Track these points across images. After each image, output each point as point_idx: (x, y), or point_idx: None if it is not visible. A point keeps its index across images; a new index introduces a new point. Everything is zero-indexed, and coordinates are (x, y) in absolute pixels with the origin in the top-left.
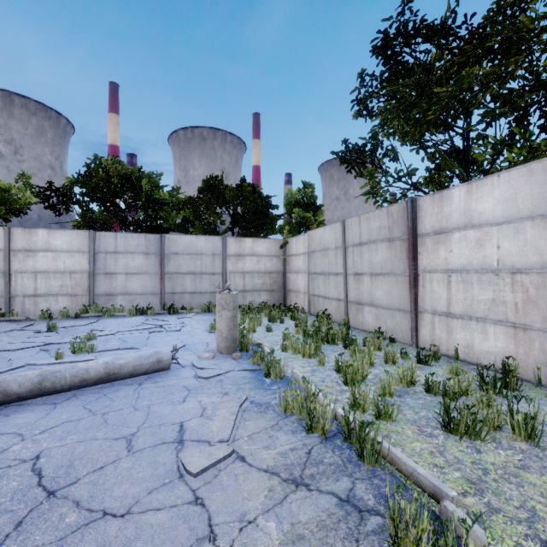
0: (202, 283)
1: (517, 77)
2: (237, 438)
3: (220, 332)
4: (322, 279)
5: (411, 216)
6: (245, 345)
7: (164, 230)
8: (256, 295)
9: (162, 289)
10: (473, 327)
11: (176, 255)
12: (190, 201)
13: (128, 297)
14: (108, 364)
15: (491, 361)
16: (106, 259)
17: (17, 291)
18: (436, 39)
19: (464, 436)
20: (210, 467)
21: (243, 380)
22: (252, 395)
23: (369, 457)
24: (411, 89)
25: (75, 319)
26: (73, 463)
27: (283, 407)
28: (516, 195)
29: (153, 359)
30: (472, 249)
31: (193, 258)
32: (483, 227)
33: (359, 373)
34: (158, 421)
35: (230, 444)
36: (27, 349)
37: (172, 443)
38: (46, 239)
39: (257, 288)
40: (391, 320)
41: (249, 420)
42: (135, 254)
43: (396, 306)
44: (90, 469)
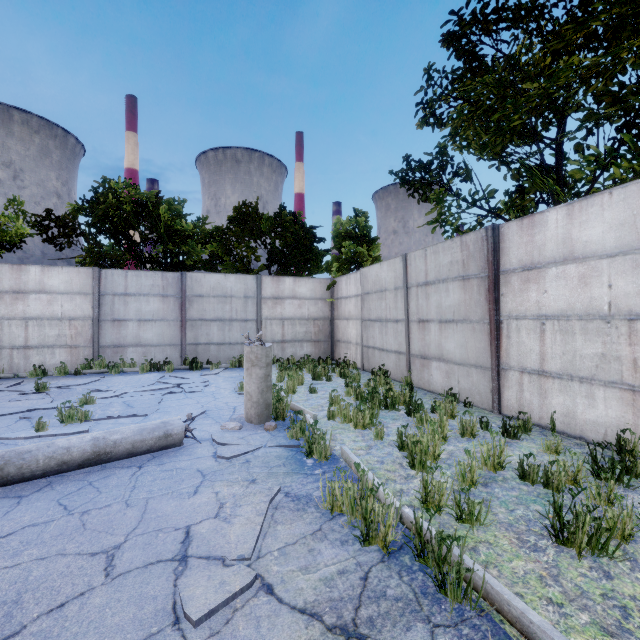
0: (231, 332)
1: (632, 66)
2: (263, 552)
3: (249, 396)
4: (378, 328)
5: (492, 248)
6: (281, 412)
7: (187, 268)
8: (298, 346)
9: (183, 339)
10: (576, 390)
11: (200, 298)
12: (218, 232)
13: (141, 348)
14: (97, 440)
15: (599, 435)
16: (114, 302)
17: (3, 341)
18: (524, 22)
19: (583, 549)
20: (220, 607)
21: (276, 461)
22: (288, 483)
23: (454, 590)
24: (492, 87)
25: (75, 376)
26: (21, 597)
27: (329, 503)
28: (635, 217)
29: (159, 432)
30: (573, 290)
31: (221, 301)
32: (589, 261)
33: (429, 452)
34: (156, 525)
35: (253, 562)
36: (5, 416)
37: (170, 561)
38: (40, 278)
39: (299, 338)
40: (465, 379)
41: (281, 522)
42: (150, 296)
43: (472, 361)
44: (44, 608)
